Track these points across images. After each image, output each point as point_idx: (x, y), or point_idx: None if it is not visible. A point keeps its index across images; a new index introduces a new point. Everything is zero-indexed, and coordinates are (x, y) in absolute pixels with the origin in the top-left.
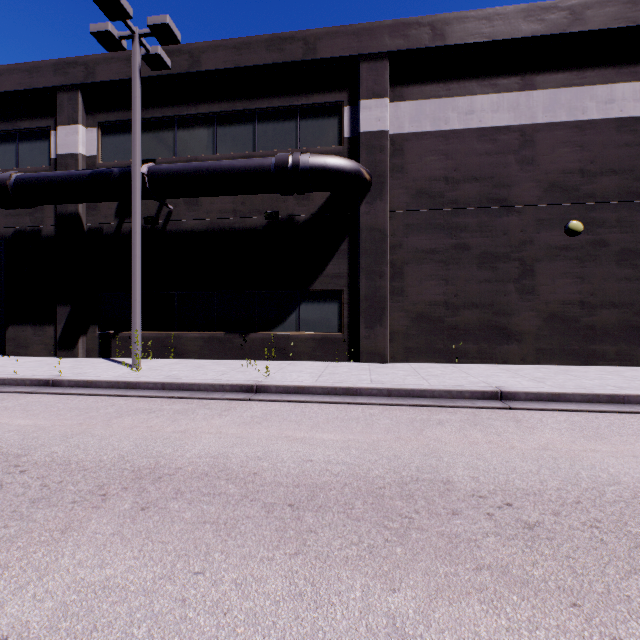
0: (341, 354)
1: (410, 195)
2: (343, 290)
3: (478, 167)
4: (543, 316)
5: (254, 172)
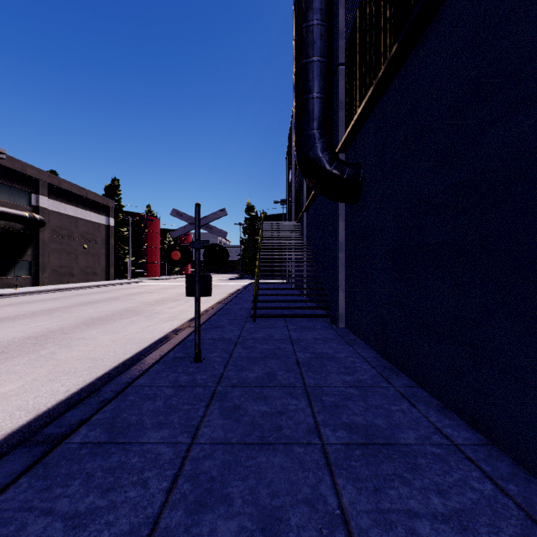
0: (31, 284)
1: (52, 230)
2: (31, 260)
3: (67, 226)
4: (80, 270)
5: (22, 218)
